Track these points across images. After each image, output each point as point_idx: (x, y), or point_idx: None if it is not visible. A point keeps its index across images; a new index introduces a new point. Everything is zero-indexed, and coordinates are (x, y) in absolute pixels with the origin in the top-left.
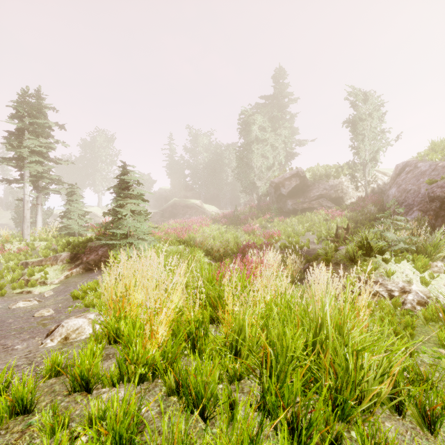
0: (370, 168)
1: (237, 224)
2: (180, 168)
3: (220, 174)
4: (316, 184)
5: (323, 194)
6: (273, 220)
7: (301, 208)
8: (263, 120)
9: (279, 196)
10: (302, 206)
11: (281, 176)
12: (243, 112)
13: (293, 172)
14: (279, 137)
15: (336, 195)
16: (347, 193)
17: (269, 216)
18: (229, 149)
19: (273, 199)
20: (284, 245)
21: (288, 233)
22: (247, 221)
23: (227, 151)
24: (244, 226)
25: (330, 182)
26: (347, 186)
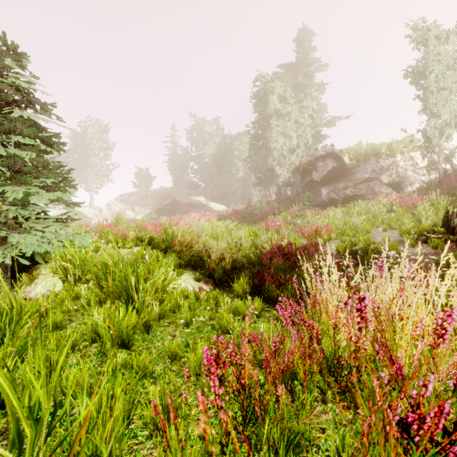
0: (447, 138)
1: (251, 222)
2: (183, 162)
3: (229, 168)
4: (360, 166)
5: (373, 178)
6: (305, 213)
7: (342, 197)
8: (284, 88)
9: (308, 184)
10: (343, 194)
11: (312, 157)
12: (259, 78)
13: (327, 151)
14: (306, 110)
15: (393, 180)
16: (408, 177)
17: (298, 209)
18: (240, 139)
19: (299, 189)
20: (344, 247)
21: (340, 228)
22: (265, 217)
23: (238, 141)
24: (262, 223)
25: (381, 163)
26: (407, 167)
